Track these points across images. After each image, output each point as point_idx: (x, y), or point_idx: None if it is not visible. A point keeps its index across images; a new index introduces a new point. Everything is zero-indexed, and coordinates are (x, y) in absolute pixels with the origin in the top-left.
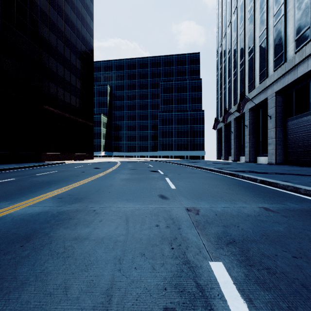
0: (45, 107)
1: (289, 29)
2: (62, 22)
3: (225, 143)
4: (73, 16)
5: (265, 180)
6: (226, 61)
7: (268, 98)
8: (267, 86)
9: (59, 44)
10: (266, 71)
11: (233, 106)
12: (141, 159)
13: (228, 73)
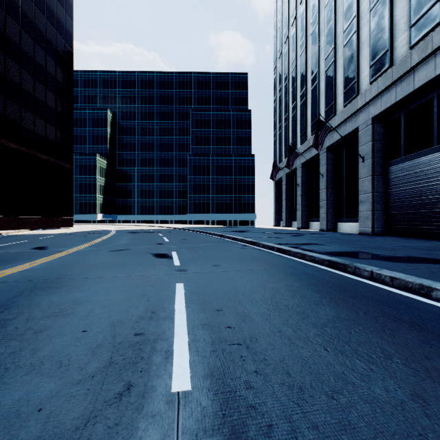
0: None
1: (398, 10)
2: None
3: (287, 201)
4: None
5: None
6: (289, 79)
7: (359, 128)
8: (358, 109)
9: None
10: (356, 85)
11: (300, 145)
12: (158, 226)
13: (292, 96)
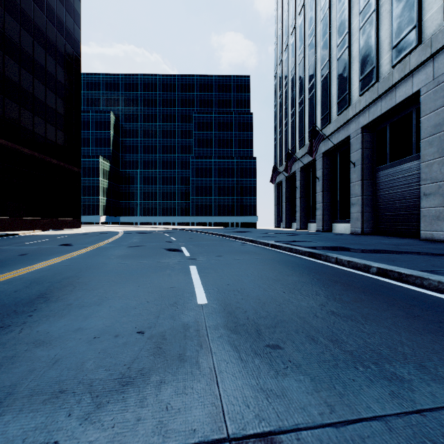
0: None
1: (383, 32)
2: None
3: (287, 203)
4: None
5: (391, 270)
6: (289, 85)
7: (351, 136)
8: (350, 119)
9: (8, 23)
10: (348, 96)
11: (298, 150)
12: (162, 228)
13: (291, 102)
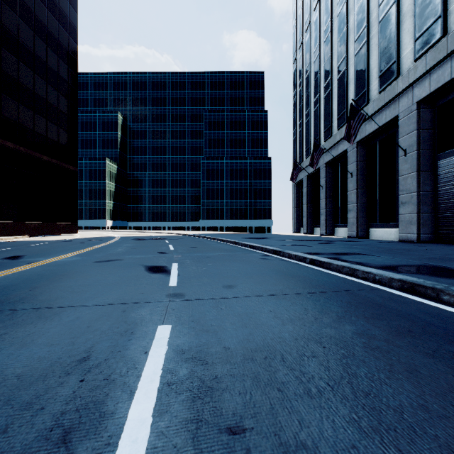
0: None
1: None
2: None
3: (309, 205)
4: None
5: None
6: (311, 70)
7: (400, 116)
8: (399, 93)
9: None
10: (396, 65)
11: (324, 142)
12: (168, 233)
13: (315, 88)
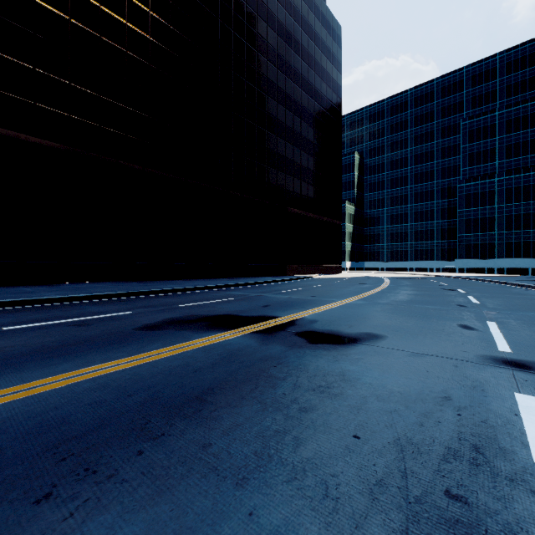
0: (290, 210)
1: None
2: (306, 97)
3: None
4: (317, 81)
5: None
6: None
7: None
8: None
9: (302, 127)
10: None
11: None
12: (420, 274)
13: None
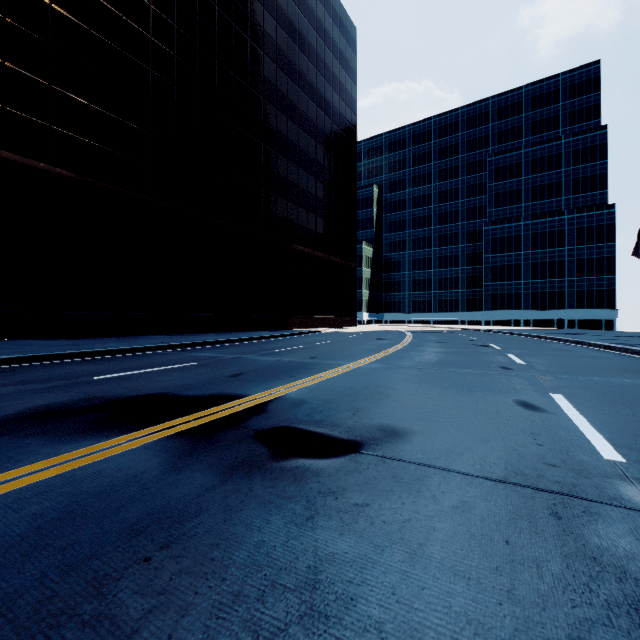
0: (294, 247)
1: None
2: (314, 107)
3: None
4: (328, 91)
5: None
6: None
7: None
8: None
9: (309, 145)
10: None
11: None
12: (445, 327)
13: None
